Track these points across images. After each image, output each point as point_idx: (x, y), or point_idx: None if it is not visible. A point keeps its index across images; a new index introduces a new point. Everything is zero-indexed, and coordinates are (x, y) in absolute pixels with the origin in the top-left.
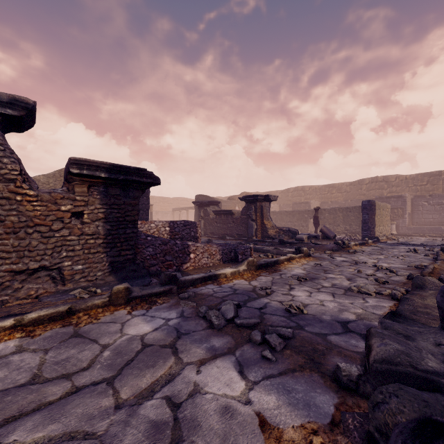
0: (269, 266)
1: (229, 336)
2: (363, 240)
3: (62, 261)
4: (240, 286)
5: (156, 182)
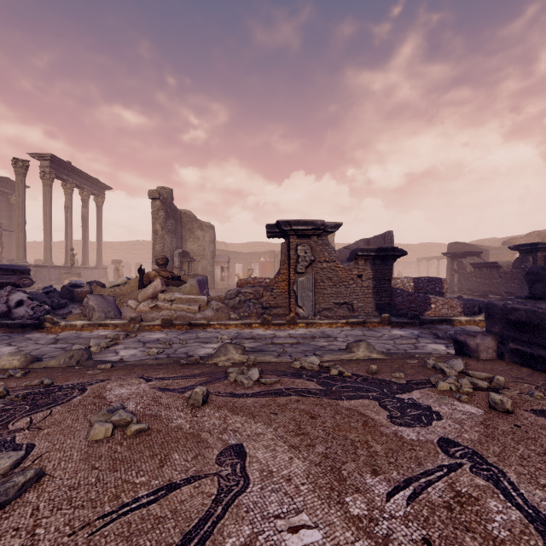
0: None
1: (447, 341)
2: None
3: (353, 300)
4: (470, 329)
5: (404, 254)
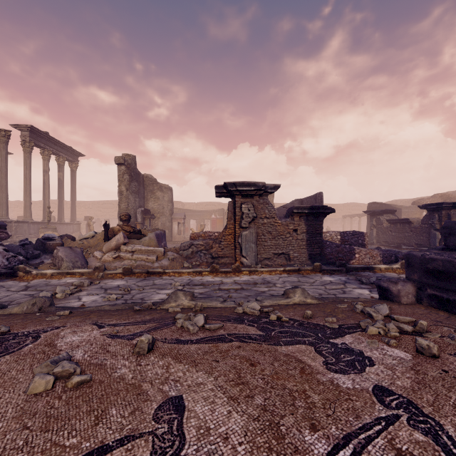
0: None
1: (370, 286)
2: None
3: (289, 251)
4: (389, 275)
5: (333, 212)
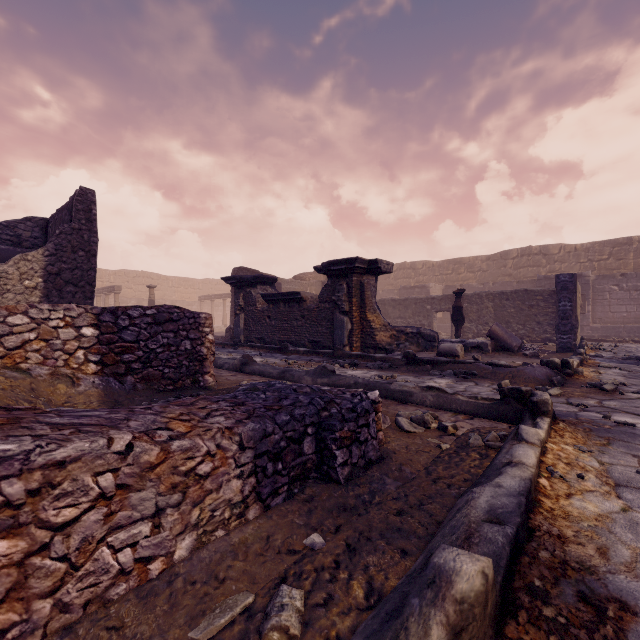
0: (521, 543)
1: None
2: (561, 352)
3: None
4: None
5: None
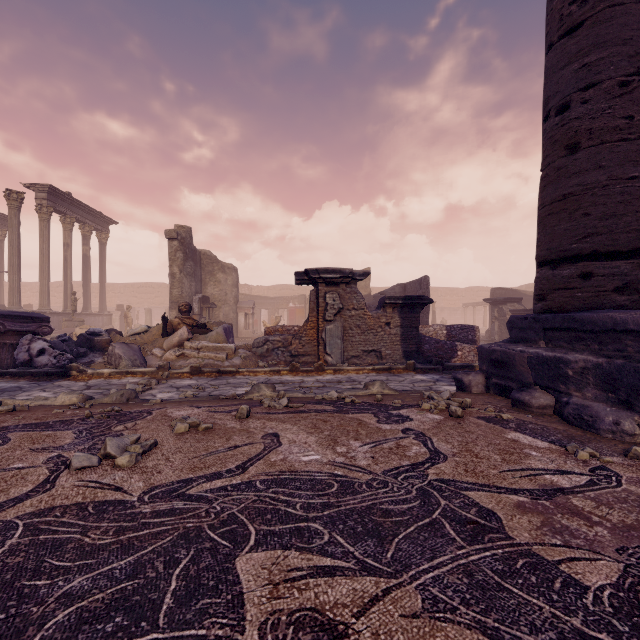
0: None
1: None
2: None
3: (381, 348)
4: None
5: (430, 302)
